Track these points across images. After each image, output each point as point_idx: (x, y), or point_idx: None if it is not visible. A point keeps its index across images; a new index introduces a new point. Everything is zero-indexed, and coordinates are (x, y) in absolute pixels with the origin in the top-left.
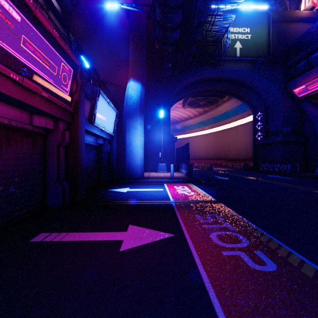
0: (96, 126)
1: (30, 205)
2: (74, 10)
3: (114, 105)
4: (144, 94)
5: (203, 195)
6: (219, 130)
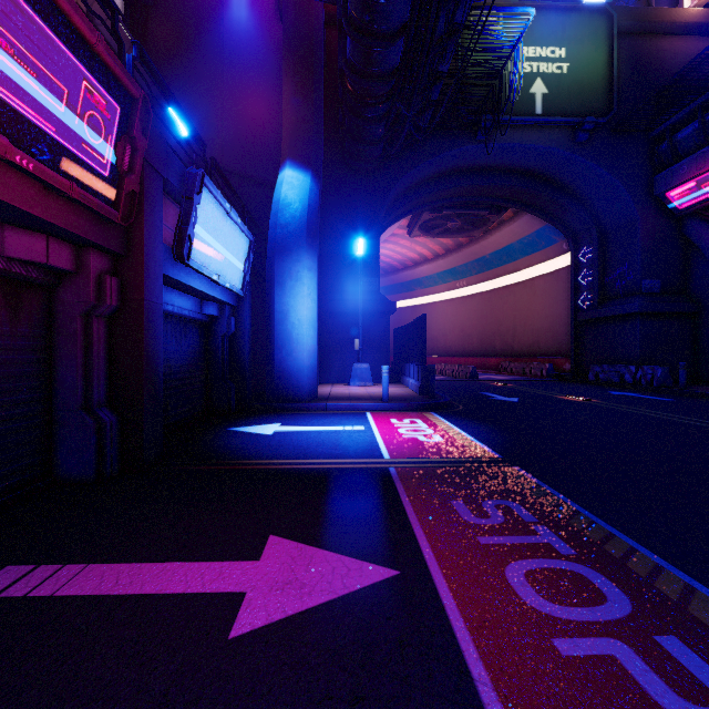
0: (194, 269)
1: (1, 476)
2: (155, 2)
3: (245, 224)
4: (319, 198)
5: (465, 442)
6: (491, 289)
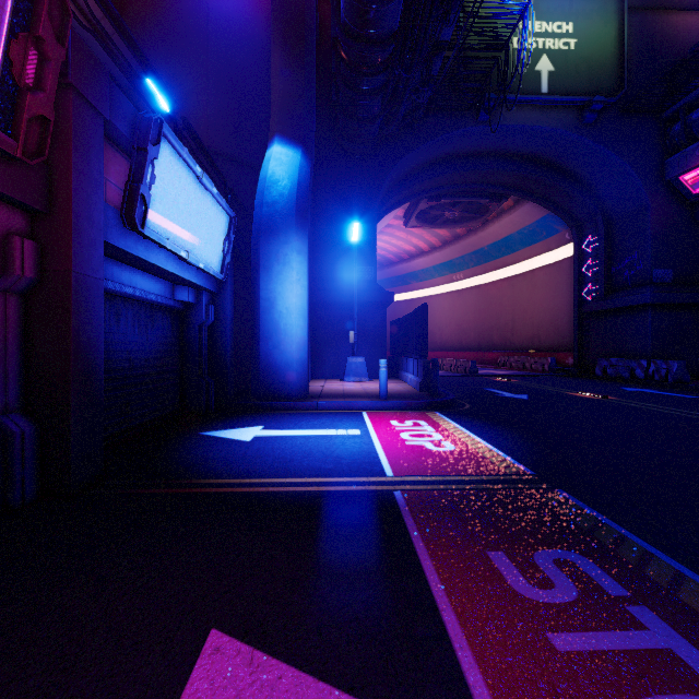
0: (154, 241)
1: None
2: None
3: (227, 201)
4: (310, 176)
5: (483, 451)
6: (489, 282)
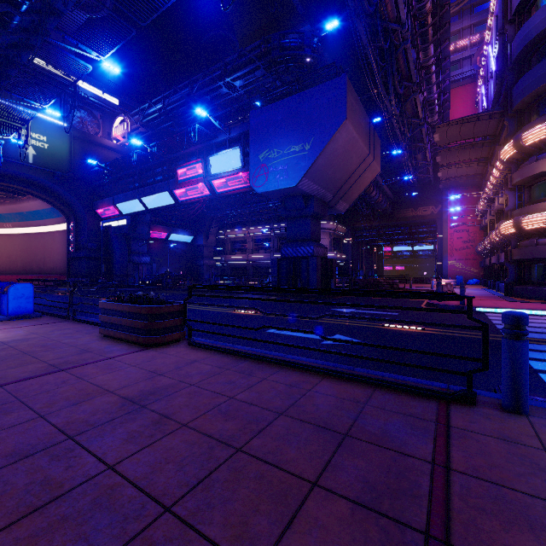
0: None
1: None
2: None
3: None
4: None
5: None
6: (30, 233)
